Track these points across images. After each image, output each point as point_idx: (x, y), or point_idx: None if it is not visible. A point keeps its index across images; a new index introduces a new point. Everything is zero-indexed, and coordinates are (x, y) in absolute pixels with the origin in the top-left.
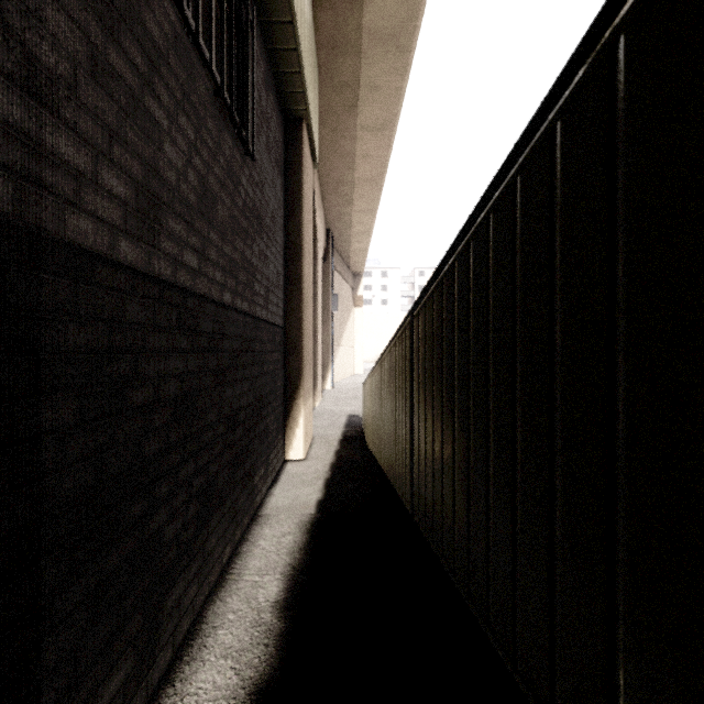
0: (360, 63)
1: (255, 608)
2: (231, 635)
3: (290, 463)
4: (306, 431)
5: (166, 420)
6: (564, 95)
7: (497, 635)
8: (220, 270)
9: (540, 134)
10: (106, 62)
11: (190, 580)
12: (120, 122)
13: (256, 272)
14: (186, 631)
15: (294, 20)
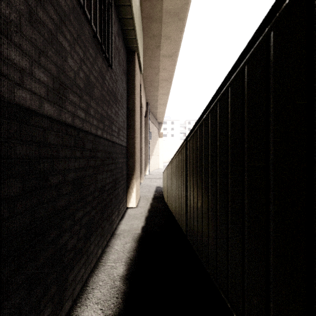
0: (161, 26)
1: (112, 279)
2: (100, 292)
3: (129, 209)
4: (137, 194)
5: (69, 191)
6: (276, 15)
7: (233, 305)
8: (96, 119)
9: (260, 40)
10: (37, 15)
11: (81, 266)
12: (44, 46)
13: (113, 121)
14: (79, 291)
15: (131, 4)
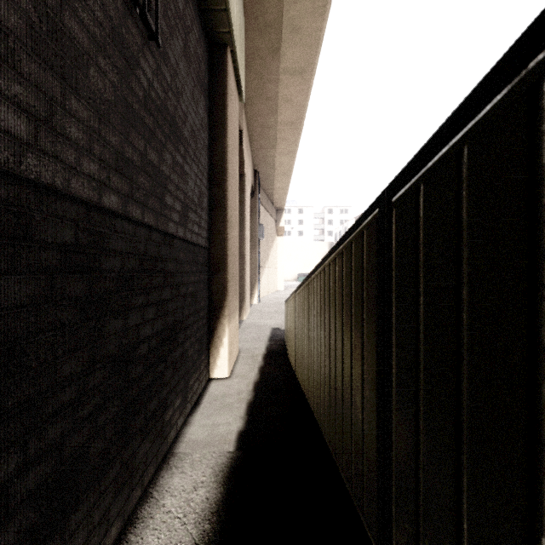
0: (282, 1)
1: None
2: None
3: (215, 382)
4: (231, 349)
5: None
6: None
7: None
8: (96, 160)
9: None
10: None
11: None
12: None
13: (169, 183)
14: None
15: None
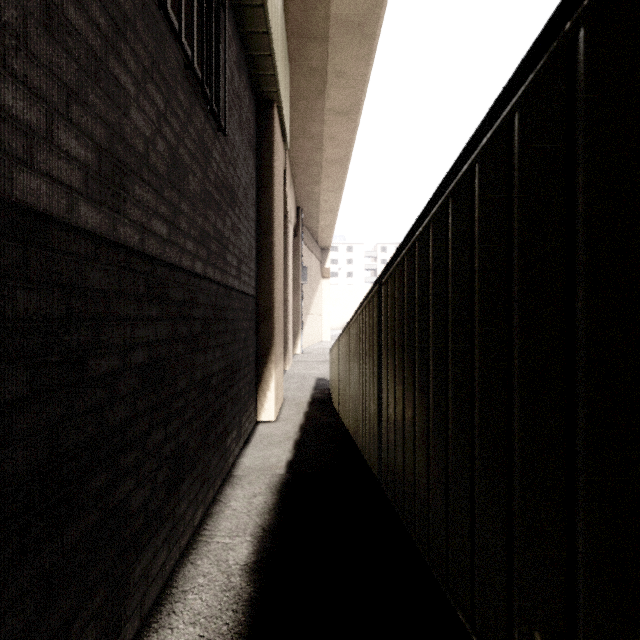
0: (327, 50)
1: (225, 572)
2: (200, 600)
3: (262, 424)
4: (277, 394)
5: (133, 389)
6: None
7: None
8: (191, 239)
9: (551, 52)
10: (63, 16)
11: (160, 546)
12: (80, 82)
13: (229, 243)
14: (155, 598)
15: (264, 3)
